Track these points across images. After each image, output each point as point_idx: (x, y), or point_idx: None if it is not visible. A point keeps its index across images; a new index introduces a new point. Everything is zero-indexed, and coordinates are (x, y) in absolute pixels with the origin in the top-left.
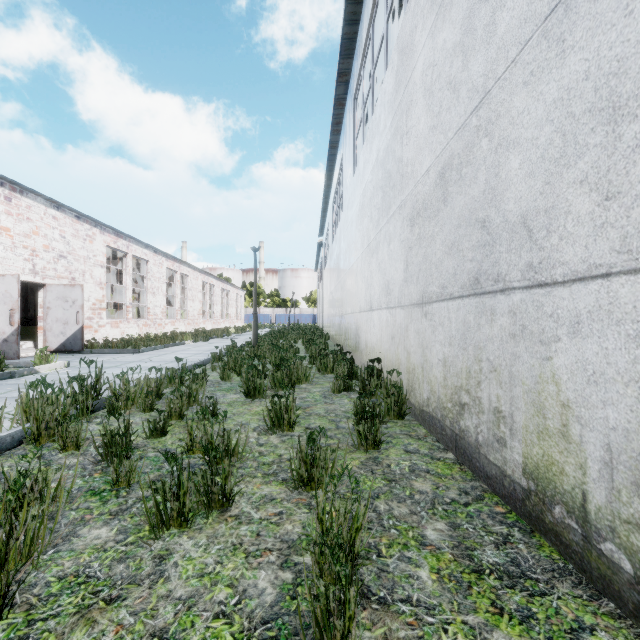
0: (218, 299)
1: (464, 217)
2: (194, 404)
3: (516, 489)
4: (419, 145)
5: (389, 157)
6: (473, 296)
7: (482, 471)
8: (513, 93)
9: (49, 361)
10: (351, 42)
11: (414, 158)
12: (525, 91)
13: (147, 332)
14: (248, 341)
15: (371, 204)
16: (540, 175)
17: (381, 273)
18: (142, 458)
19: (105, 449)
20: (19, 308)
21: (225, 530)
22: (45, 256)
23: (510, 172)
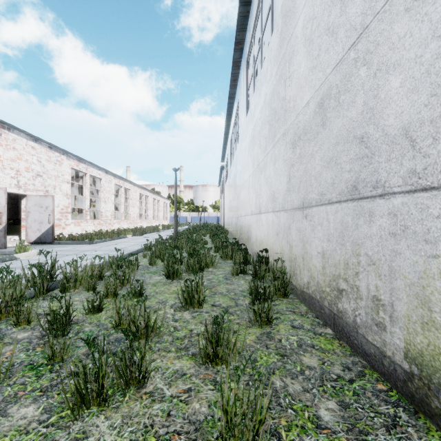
0: (151, 206)
1: (342, 136)
2: (127, 284)
3: (397, 370)
4: (300, 84)
5: (274, 98)
6: (351, 201)
7: (360, 348)
8: (393, 21)
9: (26, 250)
10: (245, 19)
11: (296, 95)
12: (407, 16)
13: (100, 229)
14: (171, 235)
15: (260, 135)
16: (425, 89)
17: (268, 185)
18: (79, 332)
19: (48, 325)
20: (6, 212)
21: (139, 409)
22: (26, 175)
23: (390, 91)
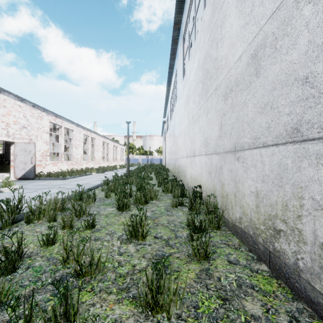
0: (111, 150)
1: (279, 80)
2: (83, 216)
3: None
4: (232, 42)
5: (207, 60)
6: (291, 143)
7: (304, 293)
8: None
9: (10, 185)
10: (181, 3)
11: (227, 53)
12: None
13: (72, 168)
14: (125, 173)
15: (194, 93)
16: None
17: (201, 133)
18: (28, 268)
19: None
20: None
21: None
22: (14, 127)
23: None
